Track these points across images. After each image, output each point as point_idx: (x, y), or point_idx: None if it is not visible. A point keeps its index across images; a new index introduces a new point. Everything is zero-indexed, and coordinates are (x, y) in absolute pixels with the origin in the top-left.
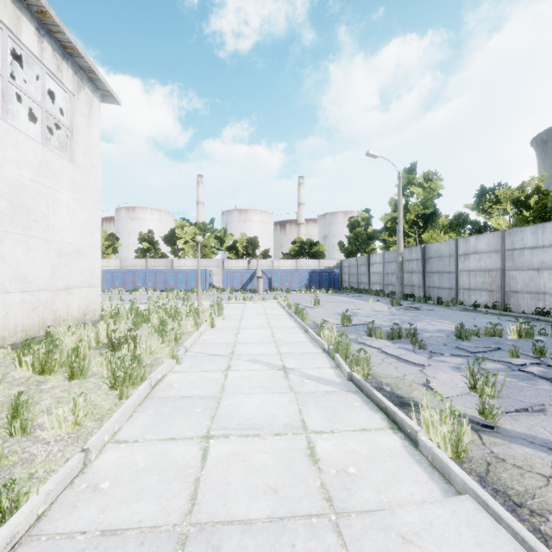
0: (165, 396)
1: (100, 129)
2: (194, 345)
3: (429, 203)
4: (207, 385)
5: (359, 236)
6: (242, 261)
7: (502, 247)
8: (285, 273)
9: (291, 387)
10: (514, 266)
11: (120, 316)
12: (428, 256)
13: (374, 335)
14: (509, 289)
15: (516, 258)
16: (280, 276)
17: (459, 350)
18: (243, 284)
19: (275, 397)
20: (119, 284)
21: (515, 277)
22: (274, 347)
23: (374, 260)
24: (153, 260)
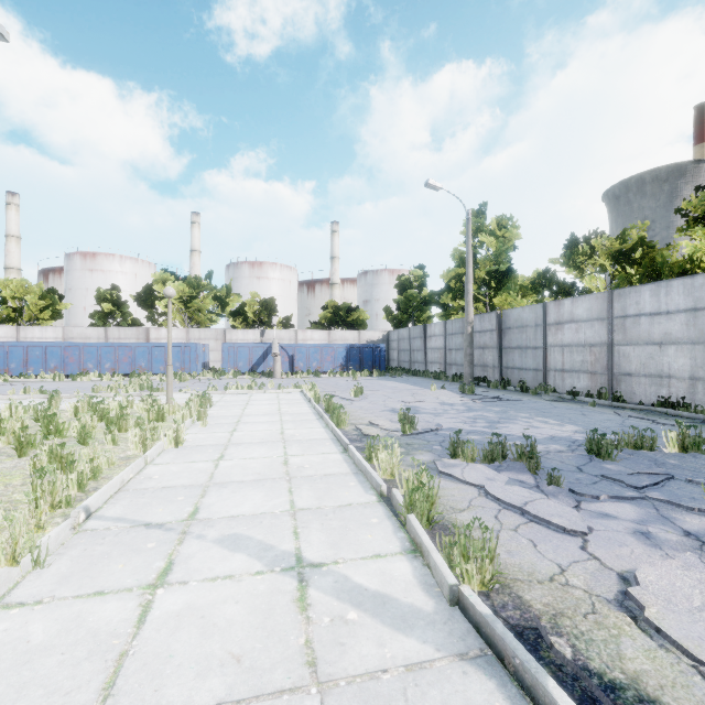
0: None
1: None
2: (118, 495)
3: (504, 257)
4: (68, 668)
5: (411, 300)
6: (253, 332)
7: (609, 313)
8: (312, 349)
9: (313, 655)
10: (626, 339)
11: None
12: (506, 326)
13: (462, 454)
14: (619, 370)
15: (628, 328)
16: (306, 353)
17: (611, 483)
18: (253, 364)
19: None
20: (56, 365)
21: (627, 354)
22: (285, 491)
23: (433, 332)
24: (116, 328)
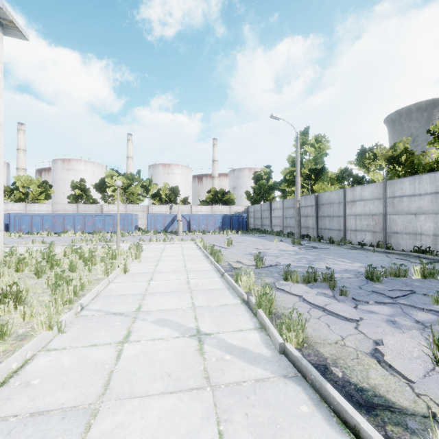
0: (1, 415)
1: (1, 62)
2: (96, 298)
3: (320, 160)
4: (85, 377)
5: (262, 187)
6: (165, 207)
7: (384, 195)
8: (201, 217)
9: (208, 374)
10: (394, 211)
11: (23, 262)
12: (320, 203)
13: (290, 278)
14: (390, 230)
15: (396, 204)
16: (198, 219)
17: (377, 295)
18: (165, 226)
19: (183, 403)
20: (48, 226)
21: (395, 220)
22: (188, 297)
23: (275, 207)
24: (83, 205)
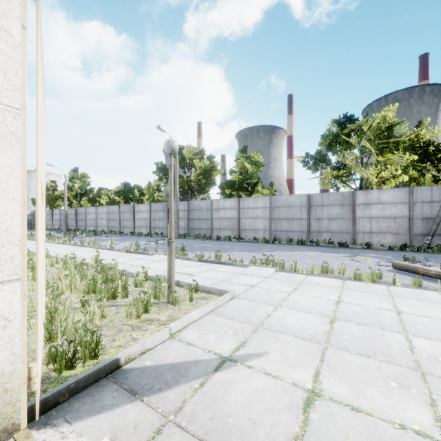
0: None
1: None
2: None
3: (83, 188)
4: None
5: (48, 197)
6: None
7: (96, 212)
8: None
9: None
10: (99, 218)
11: None
12: (78, 213)
13: None
14: (98, 225)
15: (99, 216)
16: None
17: None
18: None
19: None
20: None
21: (99, 221)
22: None
23: (56, 213)
24: None
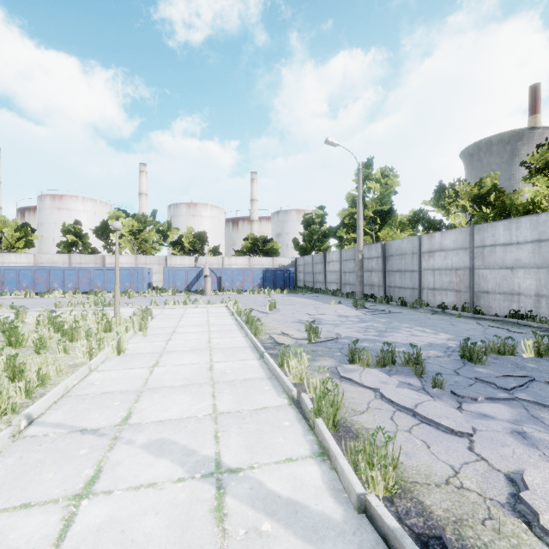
0: None
1: None
2: (61, 401)
3: (387, 200)
4: None
5: (314, 234)
6: (189, 258)
7: (471, 243)
8: (236, 272)
9: None
10: (484, 264)
11: None
12: (388, 254)
13: (358, 360)
14: (478, 289)
15: (486, 255)
16: (231, 275)
17: (484, 385)
18: (188, 284)
19: None
20: (27, 284)
21: (485, 276)
22: (208, 396)
23: (331, 258)
24: (78, 255)
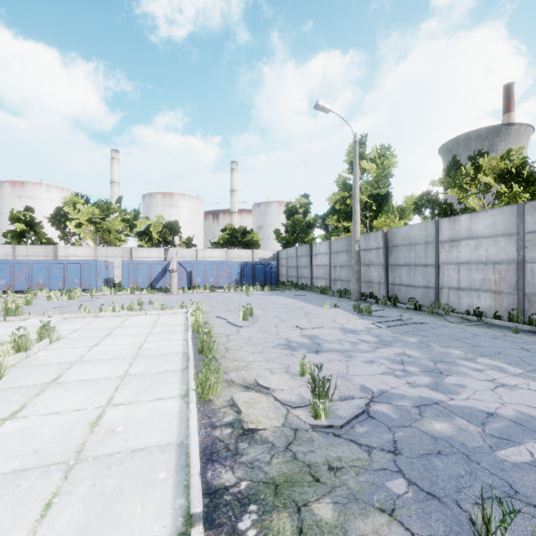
0: None
1: None
2: None
3: (384, 182)
4: None
5: (297, 224)
6: (157, 250)
7: (520, 227)
8: (209, 266)
9: None
10: None
11: None
12: (392, 244)
13: None
14: (533, 290)
15: None
16: (203, 269)
17: None
18: (152, 280)
19: None
20: None
21: None
22: None
23: (318, 251)
24: (24, 246)
